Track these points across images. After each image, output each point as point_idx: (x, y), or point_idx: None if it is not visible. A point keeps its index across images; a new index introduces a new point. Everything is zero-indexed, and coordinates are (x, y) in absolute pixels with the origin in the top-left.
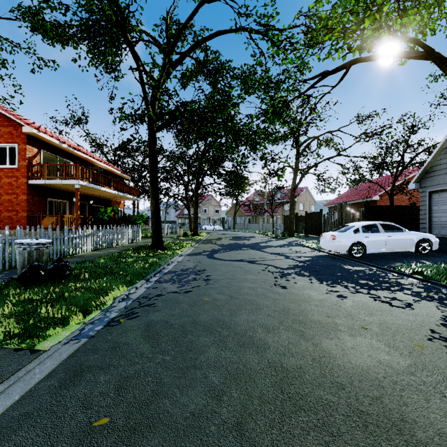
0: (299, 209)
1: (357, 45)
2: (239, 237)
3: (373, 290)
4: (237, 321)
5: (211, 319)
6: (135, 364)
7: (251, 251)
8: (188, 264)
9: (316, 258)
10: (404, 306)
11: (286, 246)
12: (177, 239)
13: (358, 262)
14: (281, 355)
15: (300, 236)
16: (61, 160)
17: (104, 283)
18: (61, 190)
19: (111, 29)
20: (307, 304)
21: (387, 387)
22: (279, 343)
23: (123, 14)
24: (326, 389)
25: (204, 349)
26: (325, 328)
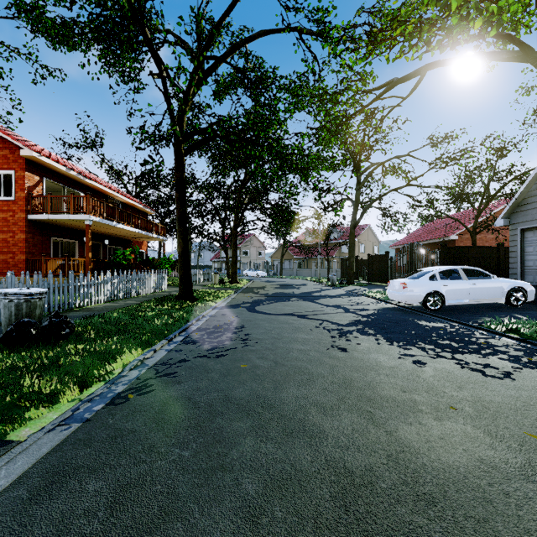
0: (359, 251)
1: (438, 39)
2: (288, 285)
3: (458, 354)
4: (283, 398)
5: (249, 395)
6: (140, 464)
7: (301, 302)
8: (223, 319)
9: (383, 311)
10: (501, 377)
11: (344, 297)
12: (211, 288)
13: (435, 316)
14: (343, 450)
15: (362, 284)
16: (70, 191)
17: (113, 344)
18: (69, 227)
19: (128, 27)
20: (375, 374)
21: (497, 502)
22: (339, 431)
23: (139, 2)
24: (409, 505)
25: (238, 440)
26: (401, 408)
